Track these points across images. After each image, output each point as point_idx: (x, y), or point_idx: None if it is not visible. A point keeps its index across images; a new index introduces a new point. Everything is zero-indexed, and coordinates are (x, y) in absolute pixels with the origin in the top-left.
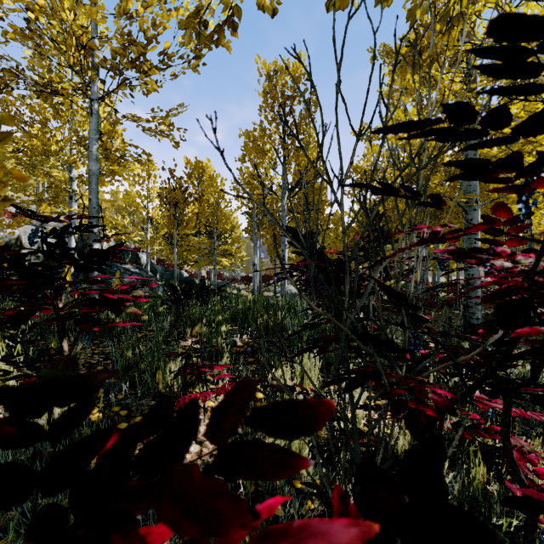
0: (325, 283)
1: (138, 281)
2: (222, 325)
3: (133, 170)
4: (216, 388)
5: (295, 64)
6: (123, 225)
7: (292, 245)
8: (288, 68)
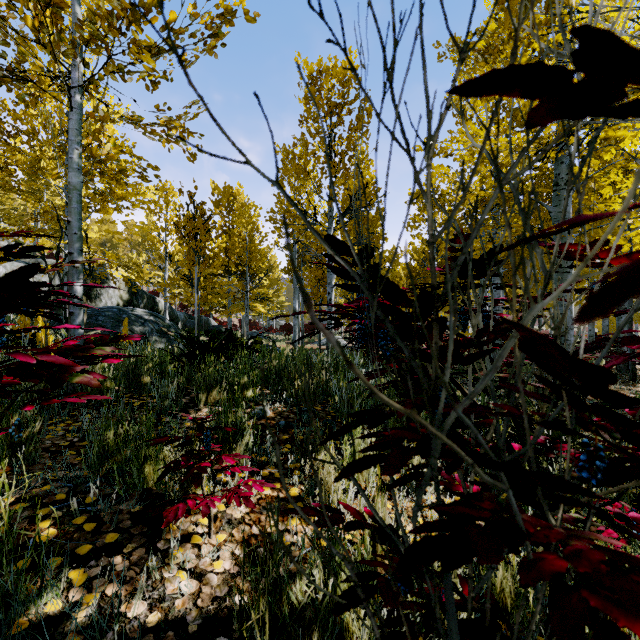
0: (396, 337)
1: (153, 331)
2: (248, 388)
3: (145, 194)
4: (226, 491)
5: (344, 63)
6: (134, 263)
7: (337, 272)
8: (335, 68)
